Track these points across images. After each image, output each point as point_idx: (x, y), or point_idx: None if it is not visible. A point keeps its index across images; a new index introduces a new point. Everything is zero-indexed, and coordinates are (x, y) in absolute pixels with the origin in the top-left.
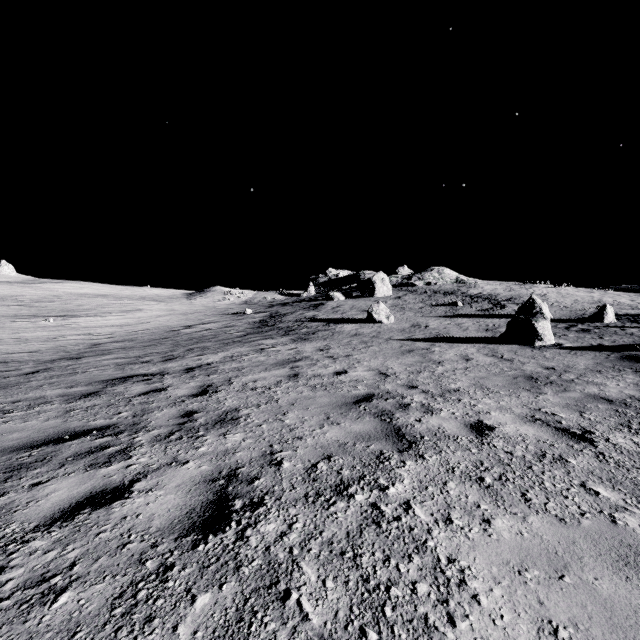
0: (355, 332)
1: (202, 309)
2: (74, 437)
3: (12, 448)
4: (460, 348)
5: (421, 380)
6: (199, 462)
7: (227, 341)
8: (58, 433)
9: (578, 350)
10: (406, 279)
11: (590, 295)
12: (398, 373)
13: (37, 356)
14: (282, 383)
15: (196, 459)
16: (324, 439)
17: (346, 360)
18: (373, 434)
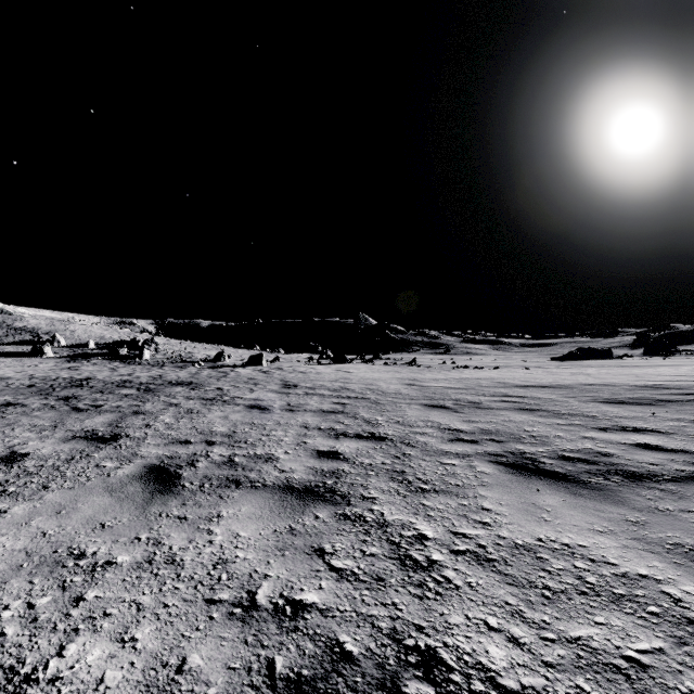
0: None
1: None
2: None
3: None
4: (4, 359)
5: None
6: None
7: None
8: None
9: (61, 358)
10: None
11: (103, 332)
12: None
13: None
14: None
15: None
16: None
17: None
18: None
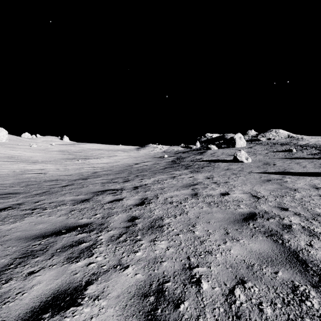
0: (227, 167)
1: (143, 155)
2: (67, 231)
3: (34, 236)
4: (306, 179)
5: (287, 203)
6: (135, 268)
7: (155, 171)
8: (60, 227)
9: None
10: (254, 137)
11: None
12: (266, 196)
13: (70, 177)
14: (188, 199)
15: (133, 264)
16: (231, 257)
17: (226, 185)
18: (274, 257)
